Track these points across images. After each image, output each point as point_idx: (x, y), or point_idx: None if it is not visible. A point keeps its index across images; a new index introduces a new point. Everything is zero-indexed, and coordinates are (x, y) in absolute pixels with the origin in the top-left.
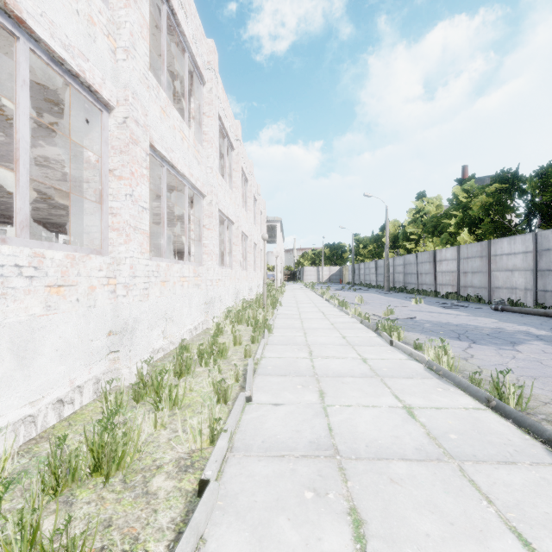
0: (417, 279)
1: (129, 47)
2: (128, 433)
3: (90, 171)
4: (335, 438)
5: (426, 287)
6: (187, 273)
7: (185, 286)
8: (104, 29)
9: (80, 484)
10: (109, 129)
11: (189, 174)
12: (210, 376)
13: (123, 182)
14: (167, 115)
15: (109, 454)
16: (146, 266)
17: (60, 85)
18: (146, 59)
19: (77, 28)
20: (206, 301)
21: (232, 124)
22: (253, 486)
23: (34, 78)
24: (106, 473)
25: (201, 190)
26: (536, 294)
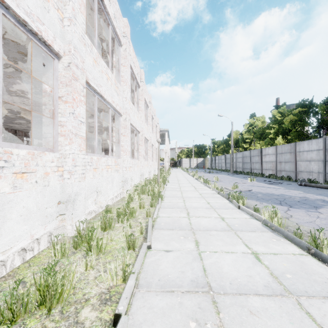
0: (250, 166)
1: (72, 17)
2: (65, 277)
3: (46, 97)
4: (208, 277)
5: (256, 171)
6: (110, 163)
7: (109, 171)
8: (55, 5)
9: (30, 315)
10: (59, 71)
11: (111, 101)
12: (123, 231)
13: (68, 105)
14: (98, 63)
15: (51, 293)
16: (83, 159)
17: (27, 42)
18: (83, 26)
19: (36, 2)
20: (122, 180)
21: (138, 72)
22: (152, 316)
23: (9, 37)
24: (48, 307)
25: (119, 111)
26: (325, 175)
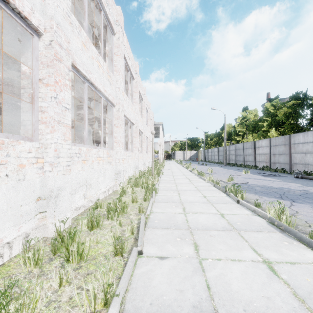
0: (243, 158)
1: None
2: (22, 307)
3: (25, 80)
4: (214, 299)
5: (249, 163)
6: (102, 155)
7: (100, 163)
8: None
9: None
10: (39, 49)
11: (103, 90)
12: (112, 231)
13: (49, 88)
14: (87, 48)
15: None
16: (68, 150)
17: (3, 17)
18: (68, 3)
19: None
20: (115, 172)
21: (133, 63)
22: None
23: None
24: None
25: (112, 101)
26: None
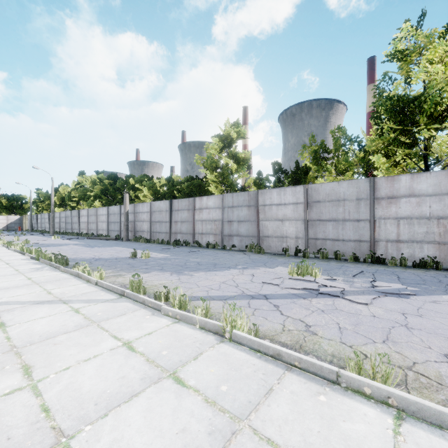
0: (72, 226)
1: None
2: None
3: None
4: None
5: (76, 231)
6: None
7: None
8: None
9: None
10: None
11: None
12: None
13: None
14: None
15: None
16: None
17: None
18: None
19: None
20: None
21: None
22: None
23: None
24: None
25: None
26: (108, 232)
